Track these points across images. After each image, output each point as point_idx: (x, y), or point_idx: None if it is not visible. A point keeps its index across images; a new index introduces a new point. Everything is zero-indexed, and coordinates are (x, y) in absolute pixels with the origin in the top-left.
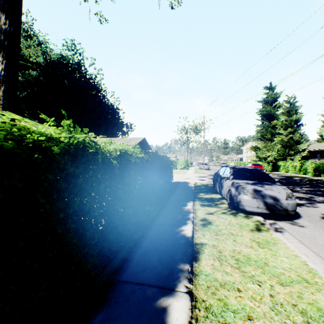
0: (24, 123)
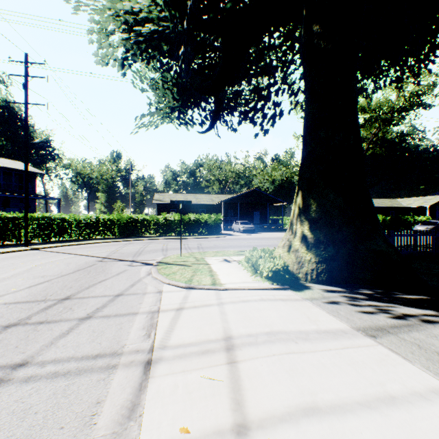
0: None
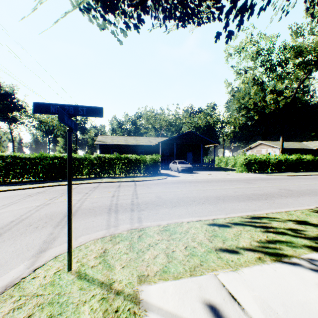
0: (294, 156)
